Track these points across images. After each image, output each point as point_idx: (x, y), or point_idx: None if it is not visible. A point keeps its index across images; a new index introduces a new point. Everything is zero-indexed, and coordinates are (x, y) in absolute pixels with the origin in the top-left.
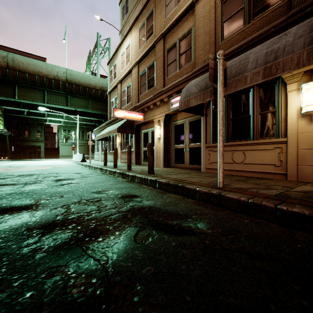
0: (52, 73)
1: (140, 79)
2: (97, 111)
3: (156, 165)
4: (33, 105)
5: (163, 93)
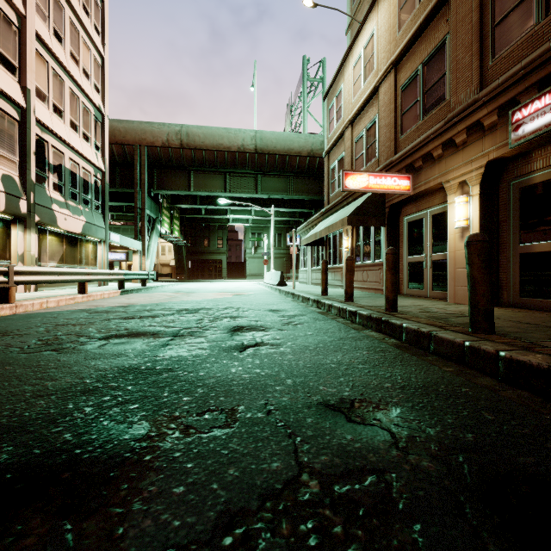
0: (236, 142)
1: (400, 99)
2: (303, 196)
3: (452, 298)
4: (212, 198)
5: (480, 105)
